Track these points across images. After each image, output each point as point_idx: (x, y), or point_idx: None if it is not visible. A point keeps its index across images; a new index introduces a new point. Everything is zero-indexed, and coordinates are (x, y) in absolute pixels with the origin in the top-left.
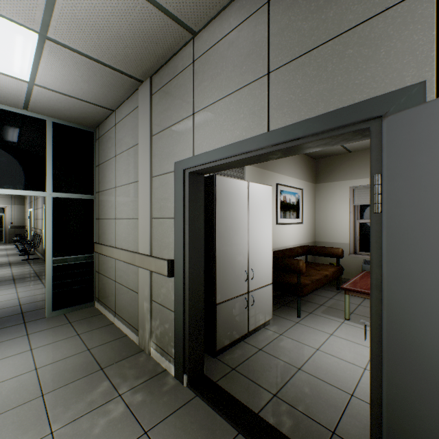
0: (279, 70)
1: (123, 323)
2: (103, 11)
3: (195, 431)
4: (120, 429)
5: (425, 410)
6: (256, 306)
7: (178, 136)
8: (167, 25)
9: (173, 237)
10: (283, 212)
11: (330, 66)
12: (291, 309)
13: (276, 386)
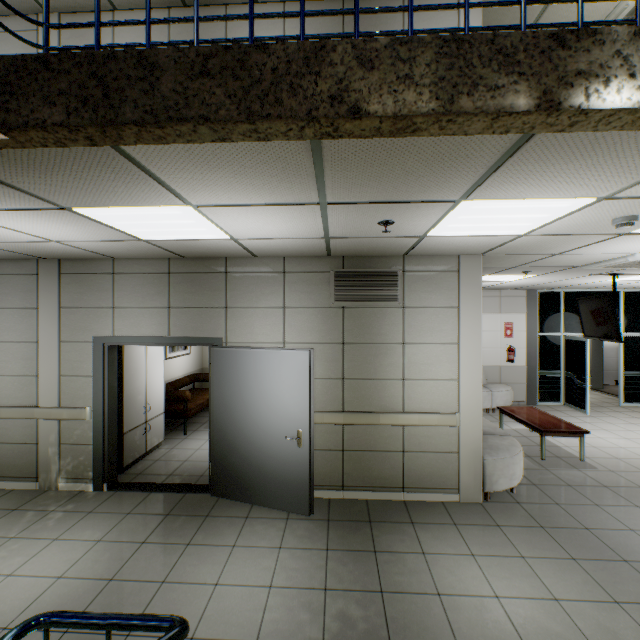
0: (175, 309)
1: (6, 481)
2: (51, 248)
3: (125, 500)
4: (70, 518)
5: (220, 434)
6: (152, 431)
7: (97, 318)
8: (97, 255)
9: (91, 390)
10: (172, 347)
11: (197, 318)
12: (180, 431)
13: (171, 471)
